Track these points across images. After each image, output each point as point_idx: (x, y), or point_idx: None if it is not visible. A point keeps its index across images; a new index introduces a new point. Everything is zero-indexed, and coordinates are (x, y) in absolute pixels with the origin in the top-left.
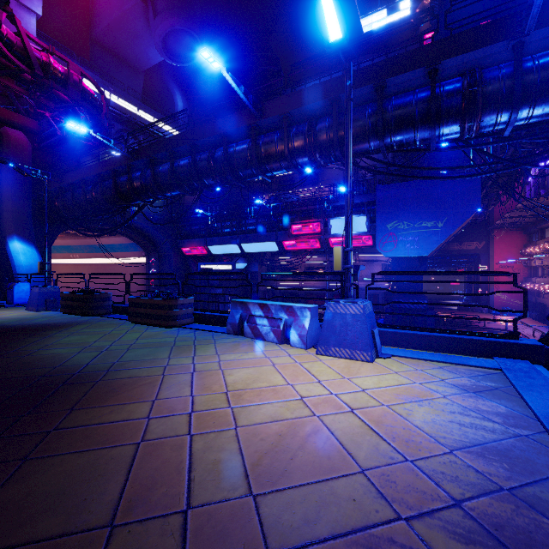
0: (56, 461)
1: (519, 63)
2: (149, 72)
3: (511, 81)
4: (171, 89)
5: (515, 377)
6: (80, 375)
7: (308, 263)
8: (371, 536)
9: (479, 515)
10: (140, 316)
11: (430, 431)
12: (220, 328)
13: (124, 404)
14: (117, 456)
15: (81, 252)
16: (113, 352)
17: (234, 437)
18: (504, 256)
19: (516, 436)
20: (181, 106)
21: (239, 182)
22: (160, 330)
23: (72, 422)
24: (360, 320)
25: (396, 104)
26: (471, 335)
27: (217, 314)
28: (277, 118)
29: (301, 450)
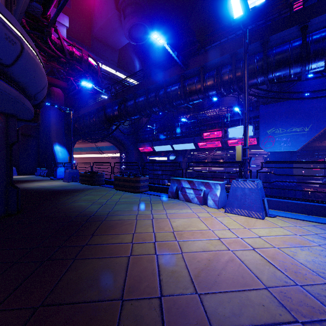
0: (89, 262)
1: None
2: (121, 50)
3: None
4: (132, 58)
5: None
6: (93, 217)
7: (213, 156)
8: None
9: None
10: (120, 186)
11: (311, 268)
12: (163, 194)
13: (118, 234)
14: (119, 262)
15: (86, 151)
16: (108, 206)
17: (181, 258)
18: None
19: None
20: (138, 67)
21: (173, 108)
22: (131, 194)
23: (94, 242)
24: (254, 192)
25: (276, 52)
26: None
27: (162, 186)
28: (196, 69)
29: (224, 270)
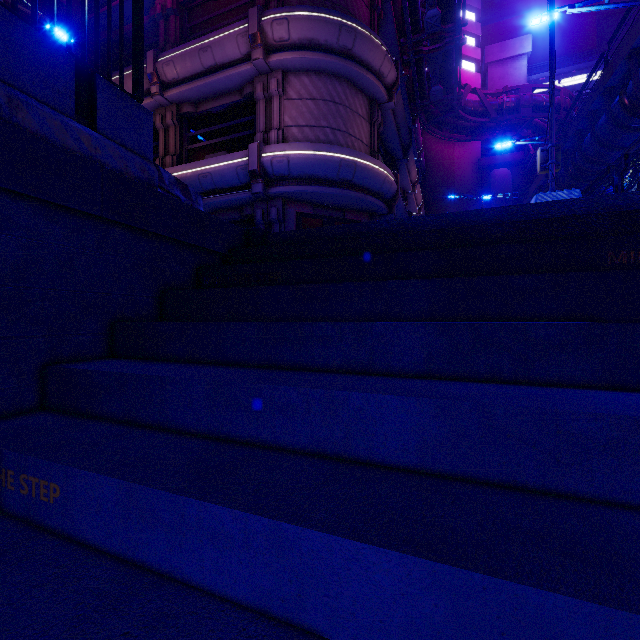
0: None
1: None
2: None
3: None
4: None
5: None
6: None
7: None
8: None
9: None
10: None
11: None
12: None
13: None
14: None
15: None
16: None
17: None
18: None
19: None
20: None
21: None
22: None
23: None
24: None
25: None
26: None
27: None
28: None
29: None
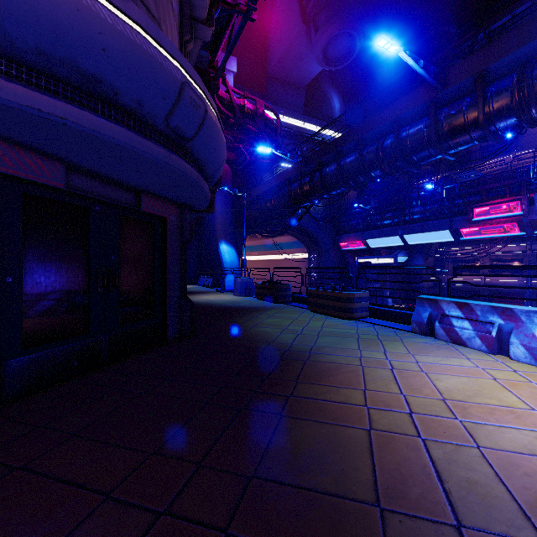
0: (304, 424)
1: None
2: (309, 86)
3: None
4: (328, 94)
5: None
6: (290, 352)
7: (494, 254)
8: None
9: None
10: (318, 306)
11: None
12: (400, 325)
13: (338, 387)
14: (354, 437)
15: (258, 251)
16: (307, 337)
17: (482, 459)
18: None
19: None
20: (338, 107)
21: (412, 167)
22: (339, 321)
23: (301, 393)
24: None
25: None
26: None
27: (395, 310)
28: (466, 82)
29: None
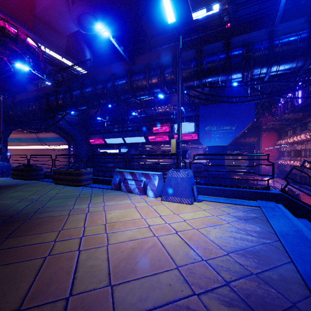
0: None
1: (272, 41)
2: (70, 36)
3: (268, 50)
4: (83, 47)
5: (266, 211)
6: (16, 216)
7: (162, 149)
8: (177, 306)
9: (238, 289)
10: (60, 180)
11: (218, 243)
12: (107, 186)
13: (41, 233)
14: (31, 266)
15: (27, 142)
16: (40, 202)
17: (105, 251)
18: (267, 145)
19: (263, 243)
20: (89, 57)
21: (121, 102)
22: (72, 188)
23: (5, 245)
24: (185, 181)
25: (208, 60)
26: (245, 188)
27: (106, 178)
28: (142, 66)
29: (144, 257)
